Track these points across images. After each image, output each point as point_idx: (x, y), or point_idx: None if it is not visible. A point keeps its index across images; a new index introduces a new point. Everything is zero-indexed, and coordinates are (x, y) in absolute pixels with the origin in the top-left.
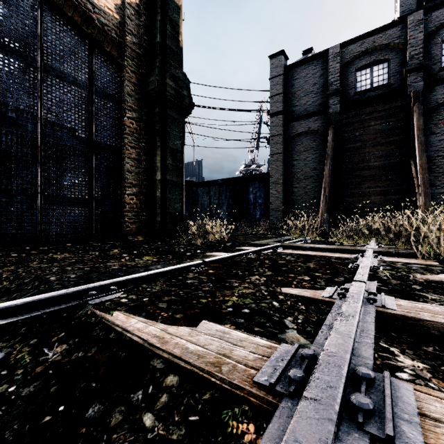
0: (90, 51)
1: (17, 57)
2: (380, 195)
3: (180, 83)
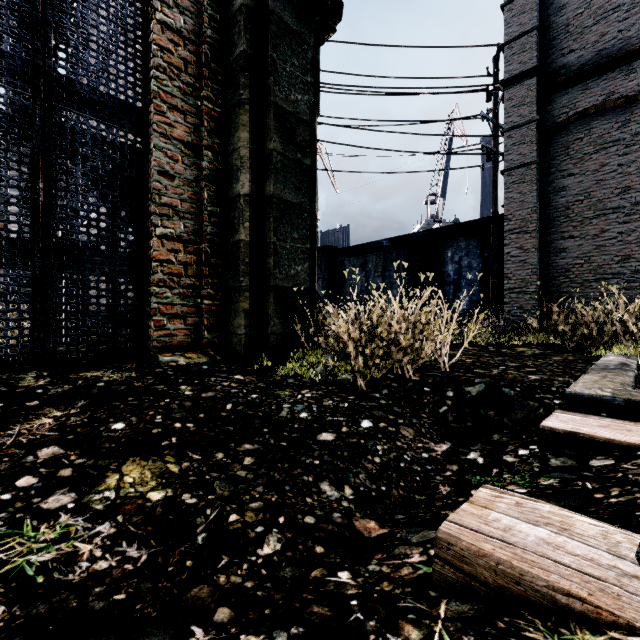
0: None
1: None
2: None
3: None
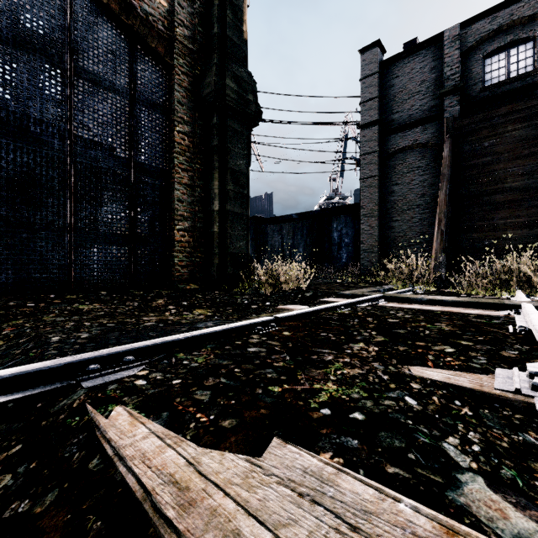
0: (131, 48)
1: (41, 56)
2: (521, 228)
3: (243, 85)
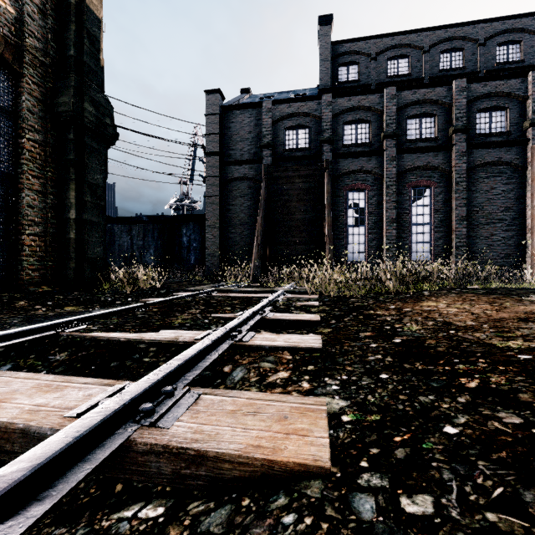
0: None
1: None
2: (303, 244)
3: (101, 109)
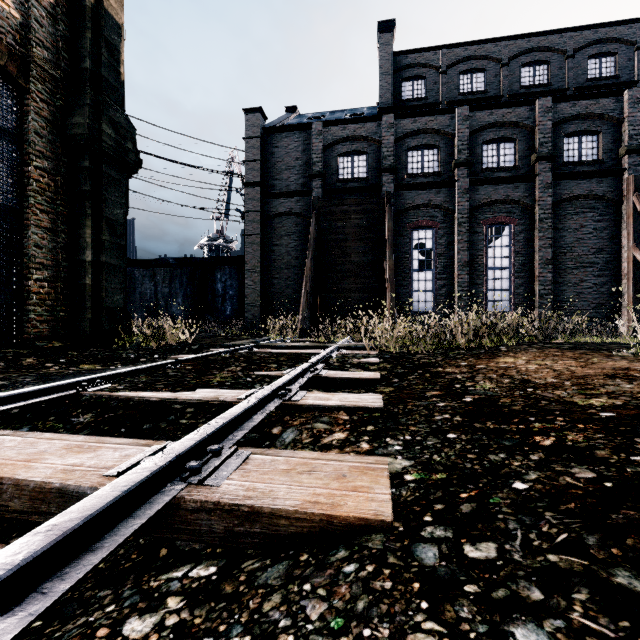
0: None
1: None
2: (360, 292)
3: (122, 132)
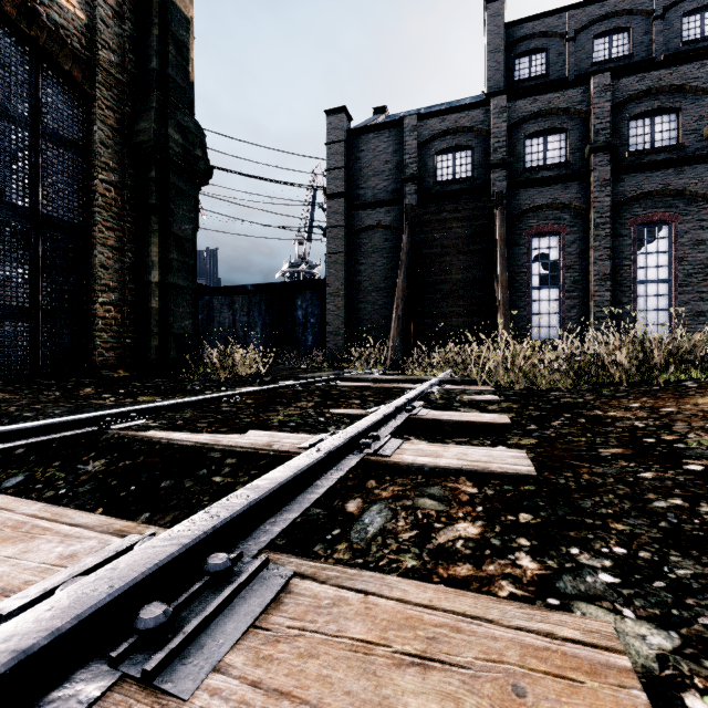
0: (33, 65)
1: None
2: (463, 316)
3: (190, 137)
